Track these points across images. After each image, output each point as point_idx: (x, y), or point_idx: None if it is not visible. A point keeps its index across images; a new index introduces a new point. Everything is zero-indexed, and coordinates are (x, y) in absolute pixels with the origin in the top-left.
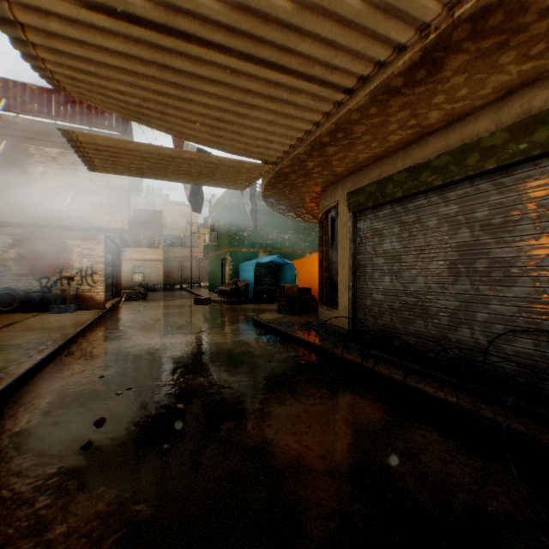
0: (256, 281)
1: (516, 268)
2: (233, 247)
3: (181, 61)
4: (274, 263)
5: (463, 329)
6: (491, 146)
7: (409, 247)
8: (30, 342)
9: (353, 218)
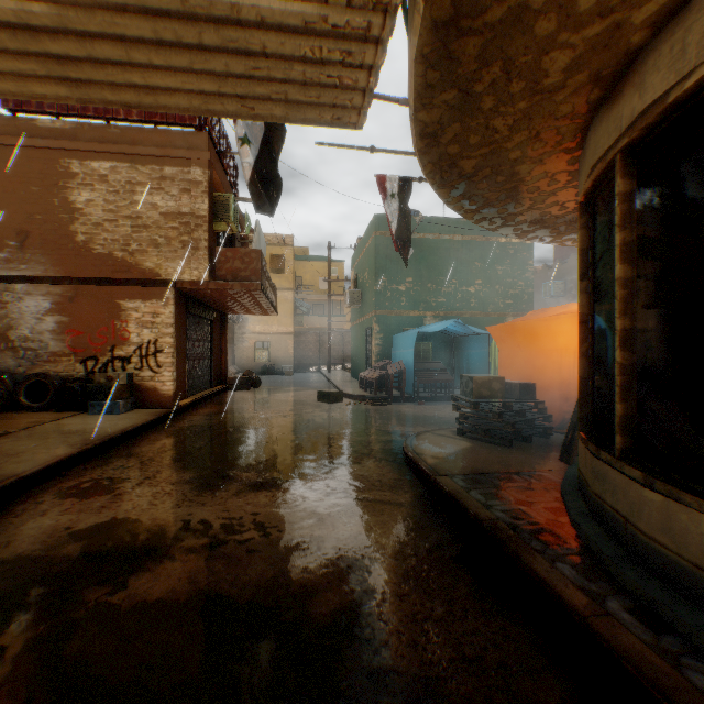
0: (419, 365)
1: None
2: (382, 309)
3: None
4: (449, 334)
5: None
6: None
7: None
8: None
9: None
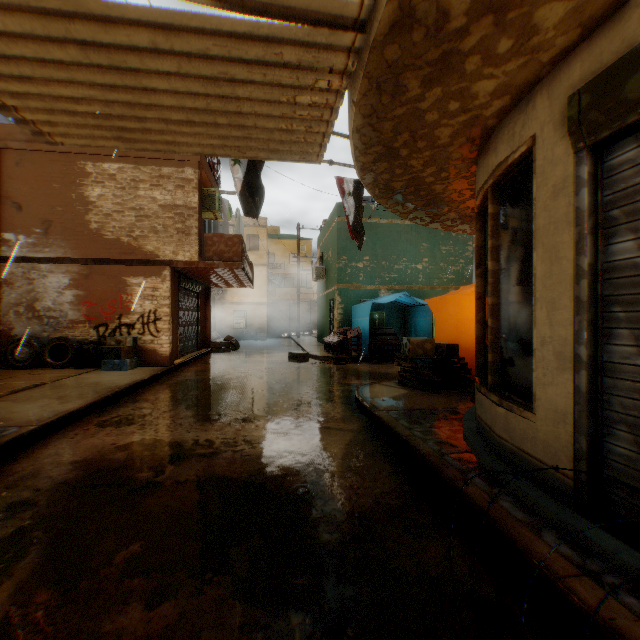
0: (374, 331)
1: None
2: (343, 283)
3: None
4: (400, 305)
5: None
6: None
7: None
8: None
9: (590, 164)
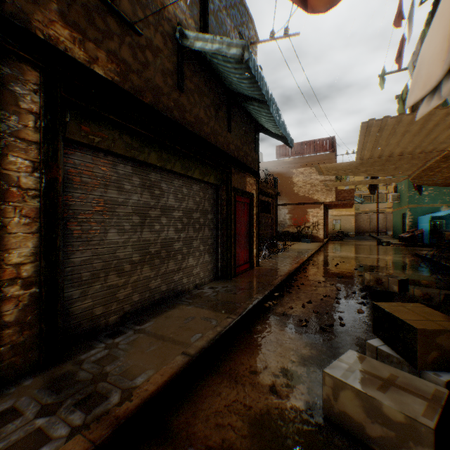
0: (432, 231)
1: None
2: (411, 204)
3: (360, 171)
4: None
5: None
6: None
7: None
8: (305, 249)
9: None
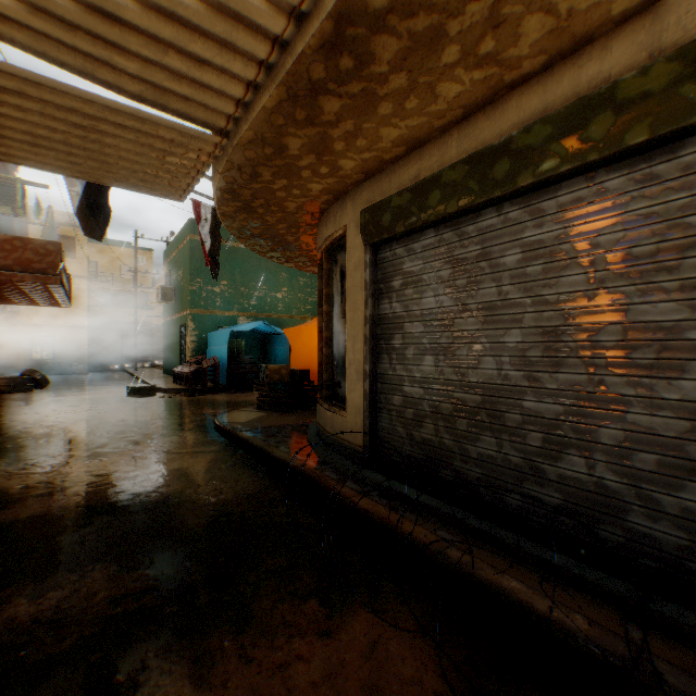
0: (232, 359)
1: (688, 342)
2: (198, 308)
3: None
4: (260, 333)
5: (573, 458)
6: (643, 95)
7: (469, 304)
8: None
9: (372, 254)
